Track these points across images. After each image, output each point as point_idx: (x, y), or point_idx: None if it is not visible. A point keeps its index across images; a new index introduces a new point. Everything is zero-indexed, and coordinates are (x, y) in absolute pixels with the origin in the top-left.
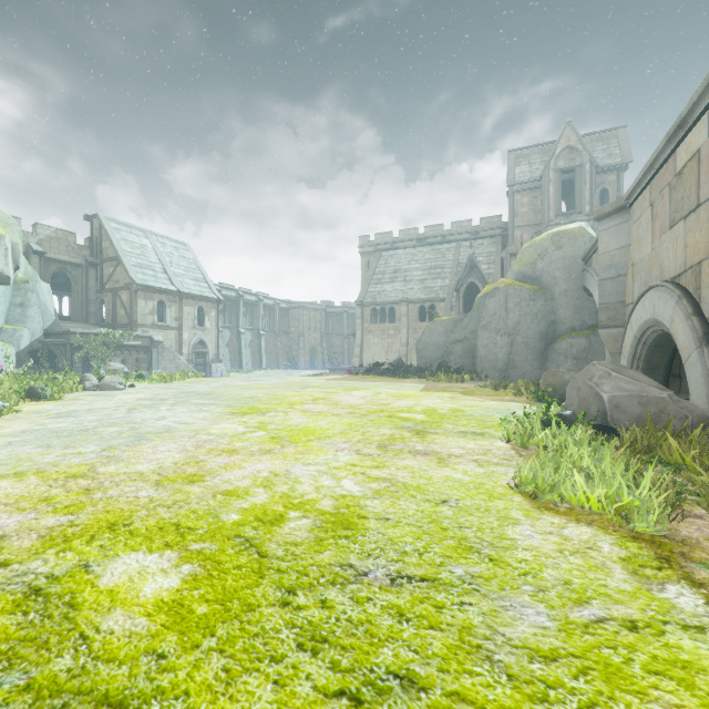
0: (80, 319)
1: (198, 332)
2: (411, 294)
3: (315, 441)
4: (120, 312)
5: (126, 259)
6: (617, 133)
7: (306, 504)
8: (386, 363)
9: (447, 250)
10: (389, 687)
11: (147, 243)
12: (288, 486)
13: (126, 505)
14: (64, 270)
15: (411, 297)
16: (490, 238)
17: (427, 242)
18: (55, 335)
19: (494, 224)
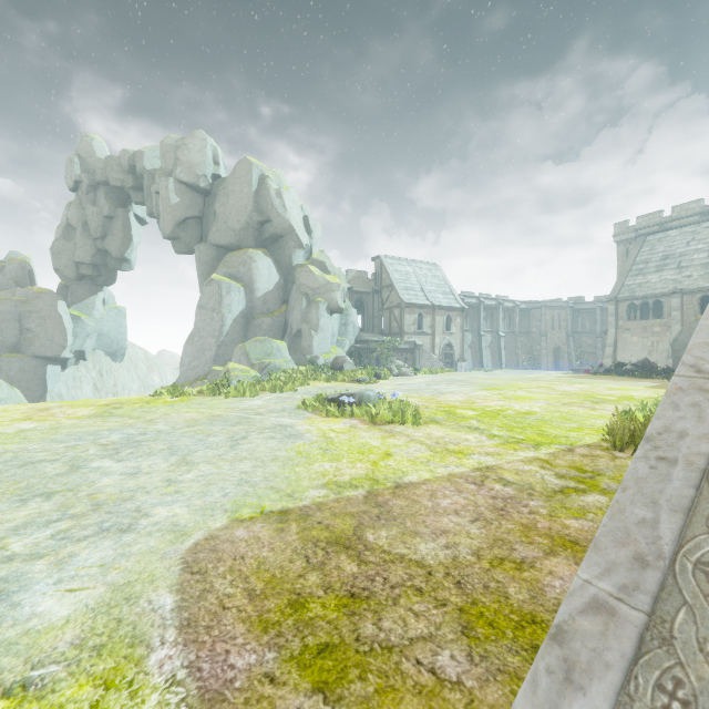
0: (369, 330)
1: (446, 337)
2: (687, 282)
3: (527, 400)
4: (393, 324)
5: (397, 285)
6: None
7: (515, 410)
8: (628, 364)
9: None
10: (525, 424)
11: (410, 270)
12: (509, 407)
13: (453, 405)
14: (361, 298)
15: (687, 287)
16: None
17: None
18: (361, 342)
19: None
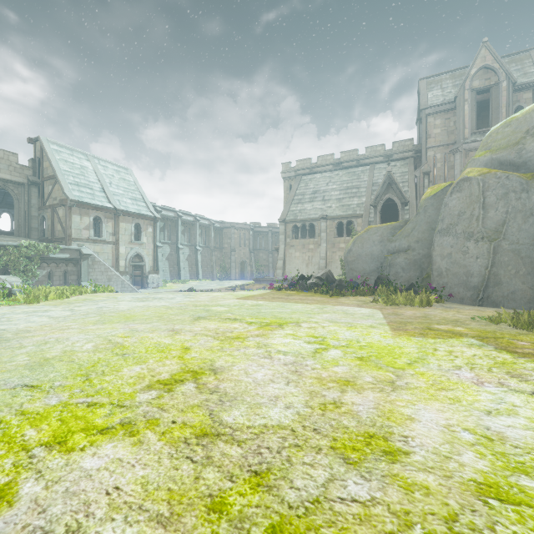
0: (22, 234)
1: (135, 247)
2: (330, 211)
3: None
4: (57, 227)
5: (63, 177)
6: (531, 54)
7: None
8: (313, 277)
9: (361, 172)
10: None
11: (88, 165)
12: None
13: None
14: (6, 188)
15: (330, 214)
16: (402, 160)
17: (342, 166)
18: None
19: (406, 147)
